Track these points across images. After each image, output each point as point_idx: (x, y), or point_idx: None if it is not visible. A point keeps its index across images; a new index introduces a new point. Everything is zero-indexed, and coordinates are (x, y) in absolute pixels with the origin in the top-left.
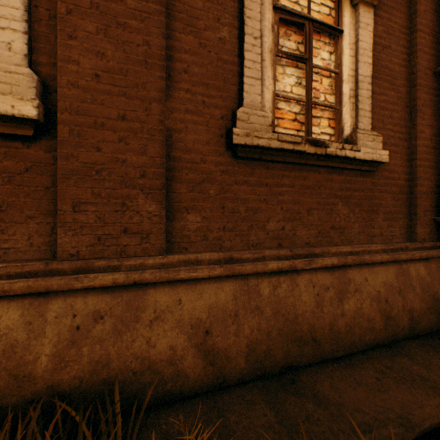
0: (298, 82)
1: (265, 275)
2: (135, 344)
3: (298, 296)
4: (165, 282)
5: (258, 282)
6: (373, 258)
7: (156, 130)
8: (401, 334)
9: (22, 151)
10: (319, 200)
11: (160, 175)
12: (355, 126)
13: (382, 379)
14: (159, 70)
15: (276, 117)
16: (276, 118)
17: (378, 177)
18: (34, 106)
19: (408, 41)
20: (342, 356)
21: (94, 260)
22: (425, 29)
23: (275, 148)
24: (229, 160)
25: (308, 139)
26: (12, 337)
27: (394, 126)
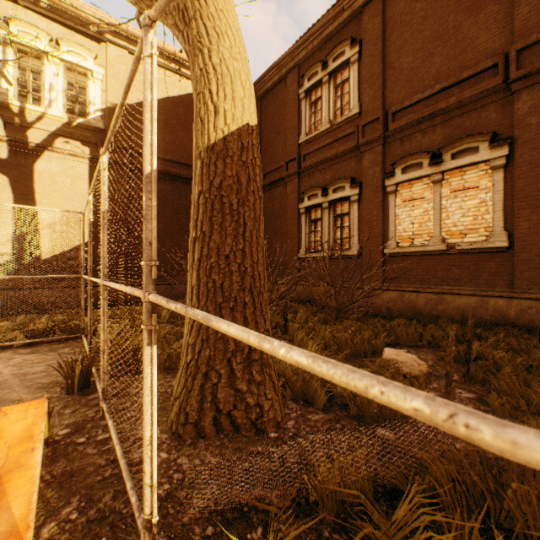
0: None
1: None
2: None
3: None
4: None
5: None
6: None
7: None
8: None
9: (501, 255)
10: None
11: None
12: None
13: None
14: None
15: None
16: None
17: None
18: (506, 243)
19: None
20: None
21: (527, 290)
22: None
23: None
24: None
25: None
26: (501, 307)
27: None
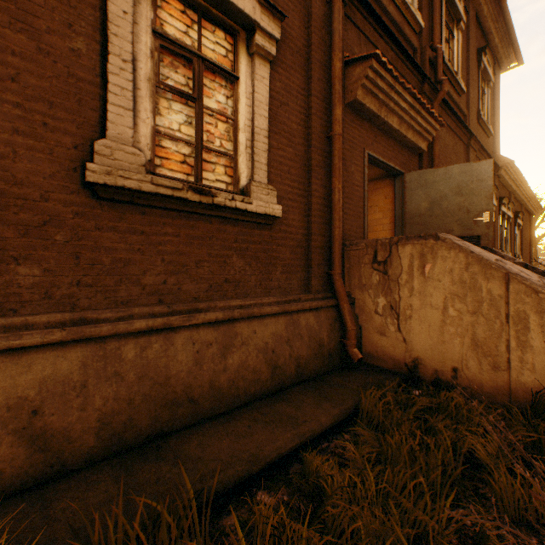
0: (189, 121)
1: (131, 336)
2: None
3: (174, 356)
4: None
5: (120, 345)
6: (263, 311)
7: None
8: (289, 381)
9: None
10: (211, 252)
11: None
12: (252, 178)
13: (253, 426)
14: None
15: (160, 156)
16: (161, 157)
17: (277, 231)
18: None
19: (307, 103)
20: (226, 412)
21: None
22: (319, 95)
23: (149, 192)
24: (87, 200)
25: (192, 186)
26: None
27: (293, 182)
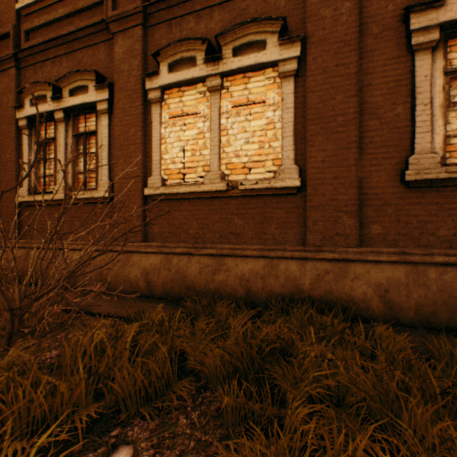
0: None
1: (431, 265)
2: (344, 287)
3: None
4: (359, 261)
5: (425, 269)
6: None
7: (353, 181)
8: None
9: (291, 199)
10: None
11: (355, 205)
12: None
13: None
14: (354, 149)
15: (448, 151)
16: (448, 151)
17: None
18: (298, 181)
19: None
20: None
21: (322, 247)
22: None
23: (443, 178)
24: (402, 190)
25: None
26: (294, 274)
27: None
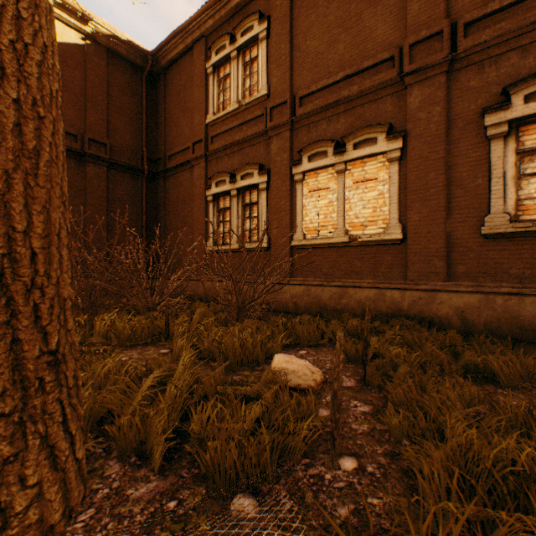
0: None
1: (499, 294)
2: (432, 309)
3: (523, 307)
4: (444, 291)
5: (494, 297)
6: None
7: (441, 234)
8: None
9: (396, 248)
10: None
11: (443, 251)
12: None
13: None
14: (443, 211)
15: (521, 210)
16: (522, 210)
17: None
18: (401, 235)
19: None
20: None
21: (418, 281)
22: None
23: (510, 232)
24: (481, 240)
25: None
26: (397, 299)
27: None
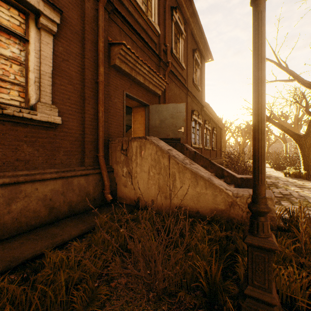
0: None
1: None
2: None
3: None
4: None
5: None
6: (44, 177)
7: None
8: (63, 215)
9: None
10: (4, 142)
11: None
12: (40, 100)
13: (25, 242)
14: None
15: None
16: None
17: (60, 131)
18: None
19: (83, 62)
20: (10, 237)
21: None
22: (91, 59)
23: None
24: None
25: None
26: None
27: (72, 104)
